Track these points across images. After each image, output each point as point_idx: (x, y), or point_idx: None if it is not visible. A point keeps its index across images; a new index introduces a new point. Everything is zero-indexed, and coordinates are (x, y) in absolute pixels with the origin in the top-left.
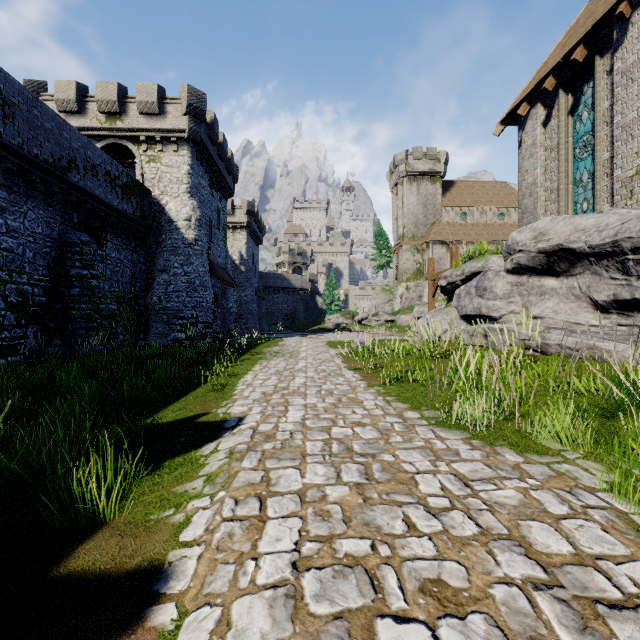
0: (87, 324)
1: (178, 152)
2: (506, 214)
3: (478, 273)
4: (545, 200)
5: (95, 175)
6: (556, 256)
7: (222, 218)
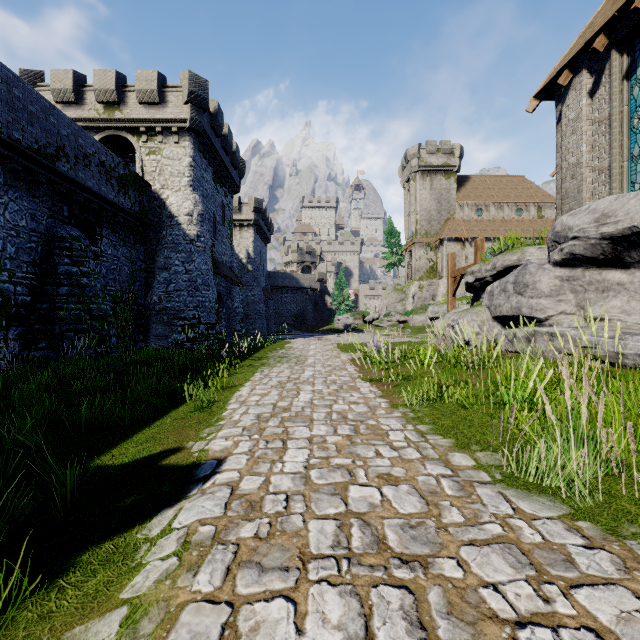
0: (76, 326)
1: (179, 143)
2: (524, 209)
3: (513, 267)
4: (592, 182)
5: (87, 165)
6: (627, 242)
7: (227, 214)
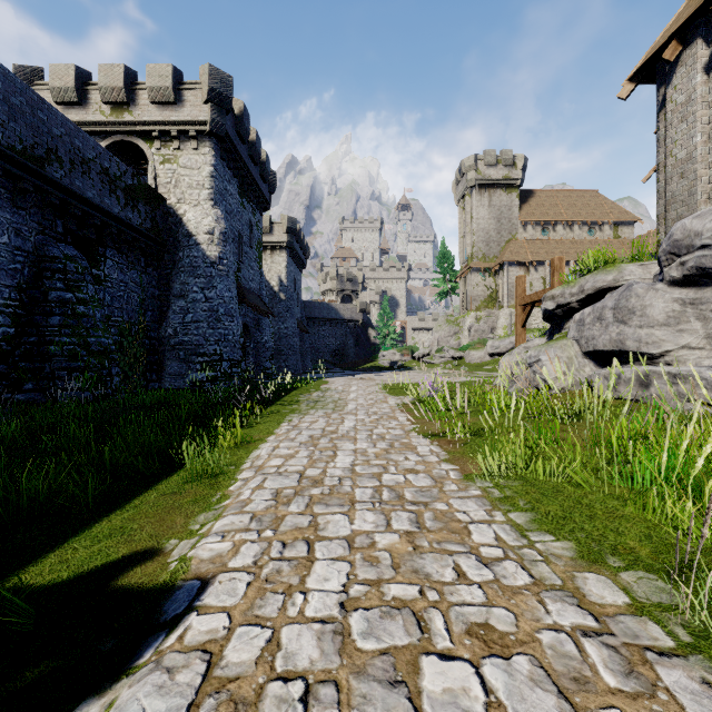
0: (70, 363)
1: (198, 150)
2: (598, 229)
3: (607, 290)
4: (708, 181)
5: (86, 172)
6: None
7: (256, 234)
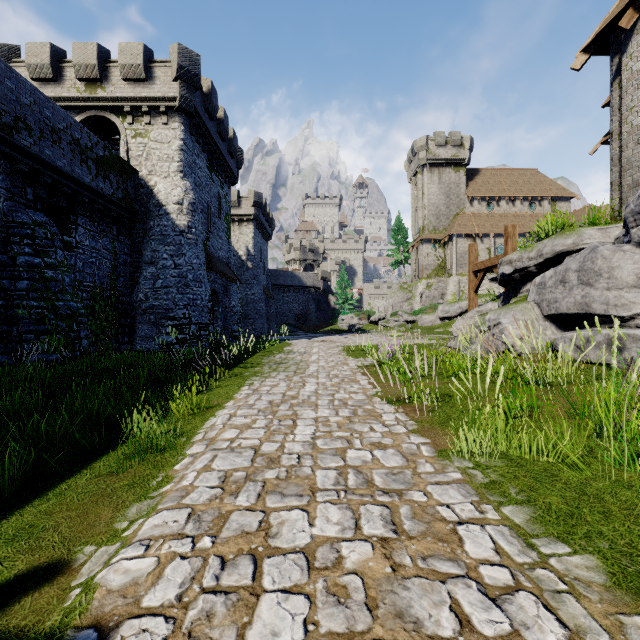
0: (37, 326)
1: (168, 125)
2: (538, 204)
3: (566, 253)
4: None
5: (56, 142)
6: None
7: (224, 206)
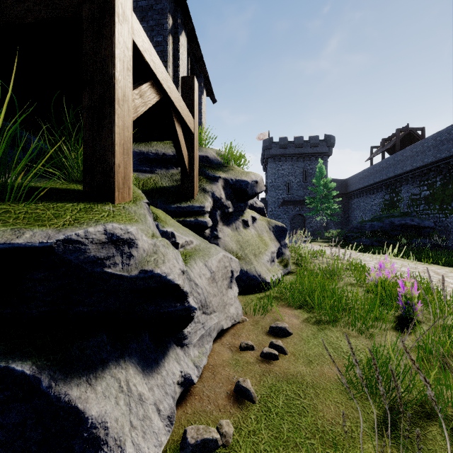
0: None
1: None
2: None
3: None
4: None
5: None
6: None
7: None
